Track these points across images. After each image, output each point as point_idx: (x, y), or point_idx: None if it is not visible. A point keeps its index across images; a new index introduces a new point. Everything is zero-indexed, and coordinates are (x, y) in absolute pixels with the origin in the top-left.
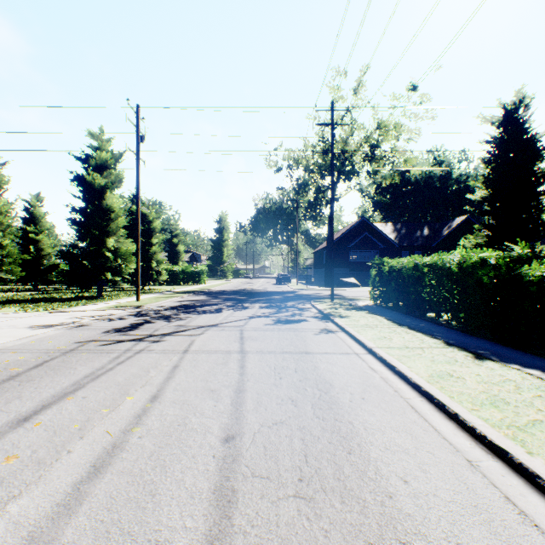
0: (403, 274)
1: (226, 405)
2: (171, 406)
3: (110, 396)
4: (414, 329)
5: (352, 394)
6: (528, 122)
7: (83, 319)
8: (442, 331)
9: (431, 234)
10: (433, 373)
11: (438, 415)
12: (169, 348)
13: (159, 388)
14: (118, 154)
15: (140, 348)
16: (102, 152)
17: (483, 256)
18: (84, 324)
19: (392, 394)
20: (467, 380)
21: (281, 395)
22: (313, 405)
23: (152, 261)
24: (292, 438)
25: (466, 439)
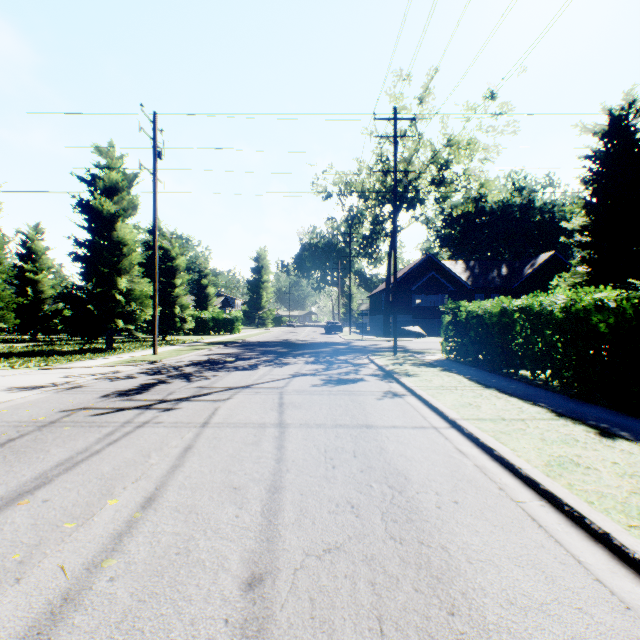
0: (485, 321)
1: (254, 515)
2: (171, 517)
3: (84, 498)
4: (505, 392)
5: (438, 495)
6: (639, 131)
7: (80, 379)
8: (543, 395)
9: (510, 274)
10: (551, 460)
11: (576, 533)
12: (184, 420)
13: (159, 484)
14: (132, 175)
15: (145, 420)
16: (112, 172)
17: (599, 297)
18: (80, 384)
19: (498, 495)
20: (603, 472)
21: (335, 496)
22: (384, 515)
23: (175, 306)
24: (355, 582)
25: (634, 583)
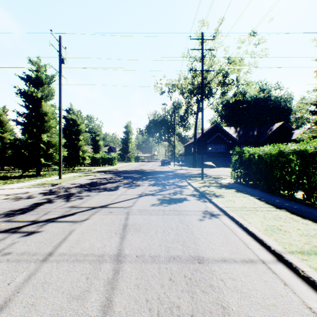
0: (265, 160)
1: None
2: None
3: None
4: (295, 213)
5: None
6: None
7: None
8: None
9: (259, 134)
10: None
11: None
12: (33, 249)
13: None
14: (50, 75)
15: None
16: (38, 73)
17: None
18: None
19: None
20: None
21: None
22: None
23: (79, 151)
24: None
25: None
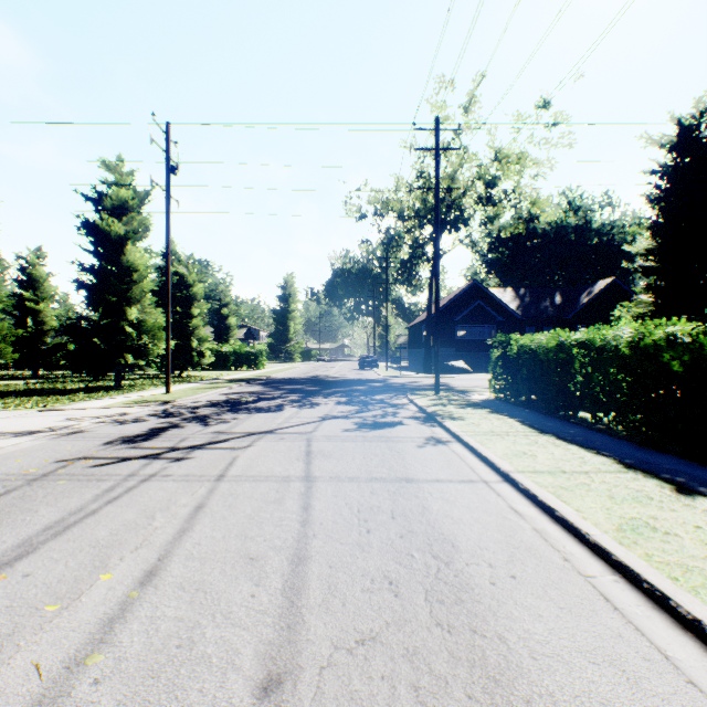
0: (540, 357)
1: (273, 594)
2: (174, 597)
3: (72, 572)
4: (564, 438)
5: (492, 567)
6: None
7: (82, 422)
8: (607, 442)
9: (565, 303)
10: (623, 523)
11: (659, 617)
12: (196, 472)
13: (162, 554)
14: (143, 192)
15: (152, 472)
16: (121, 189)
17: (671, 331)
18: (81, 429)
19: (563, 567)
20: (686, 538)
21: (370, 569)
22: (428, 594)
23: (192, 339)
24: (395, 685)
25: None
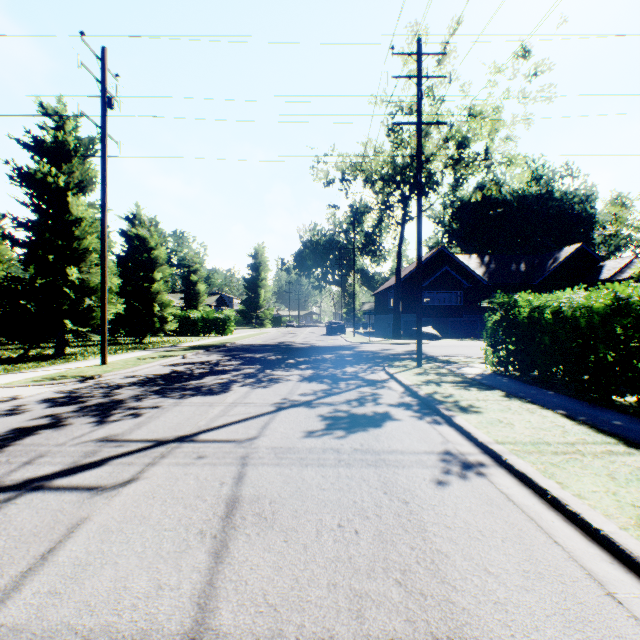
0: (573, 321)
1: None
2: None
3: None
4: None
5: None
6: None
7: None
8: None
9: (530, 269)
10: None
11: None
12: None
13: None
14: (87, 139)
15: None
16: (58, 133)
17: None
18: None
19: None
20: None
21: None
22: None
23: (154, 304)
24: None
25: None
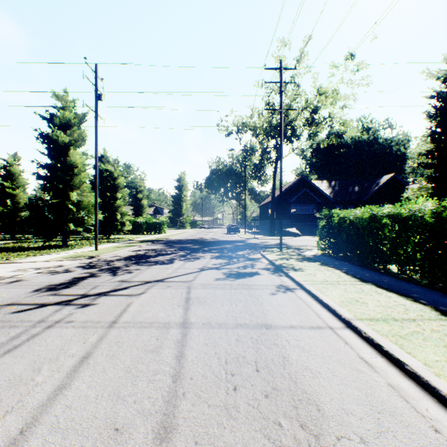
0: (356, 225)
1: None
2: None
3: None
4: (382, 286)
5: (365, 444)
6: None
7: (26, 272)
8: (417, 290)
9: (361, 190)
10: None
11: None
12: (94, 318)
13: (27, 423)
14: (81, 114)
15: (58, 318)
16: (65, 112)
17: None
18: (22, 278)
19: (439, 443)
20: None
21: None
22: None
23: (116, 214)
24: None
25: None
